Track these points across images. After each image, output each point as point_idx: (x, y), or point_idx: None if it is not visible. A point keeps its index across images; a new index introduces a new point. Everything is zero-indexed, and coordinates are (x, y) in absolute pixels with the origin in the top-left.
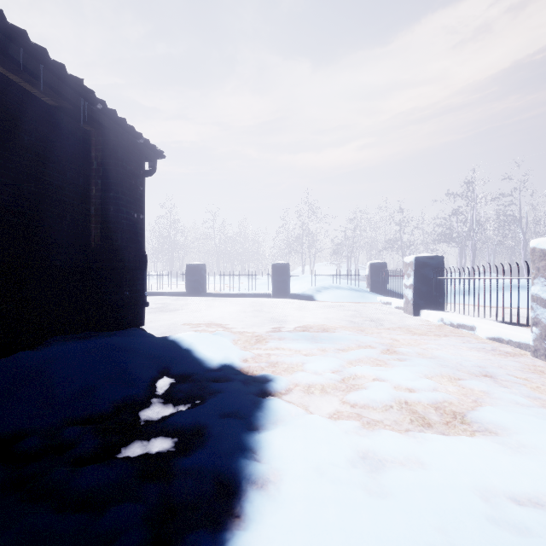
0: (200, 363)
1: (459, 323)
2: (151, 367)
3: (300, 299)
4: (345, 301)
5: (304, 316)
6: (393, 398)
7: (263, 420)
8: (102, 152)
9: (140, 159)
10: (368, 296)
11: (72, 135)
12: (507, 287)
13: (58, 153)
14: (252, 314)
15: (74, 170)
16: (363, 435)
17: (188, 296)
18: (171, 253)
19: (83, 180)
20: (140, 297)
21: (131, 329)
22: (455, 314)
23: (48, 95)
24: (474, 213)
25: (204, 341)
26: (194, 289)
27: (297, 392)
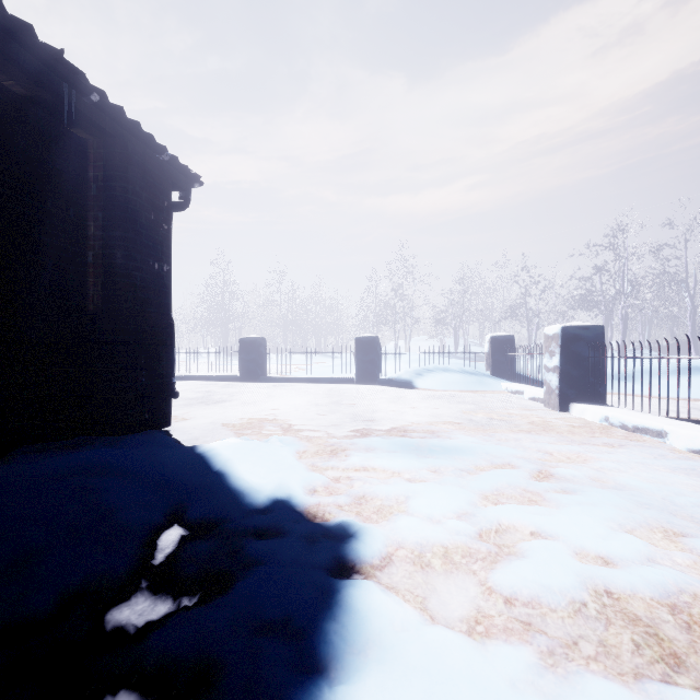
0: (238, 498)
1: (637, 426)
2: (154, 506)
3: (394, 385)
4: (456, 389)
5: (402, 412)
6: (582, 583)
7: (338, 645)
8: (104, 170)
9: (163, 185)
10: (488, 382)
11: (56, 143)
12: (684, 369)
13: (32, 169)
14: (328, 408)
15: (60, 196)
16: (550, 696)
17: (241, 381)
18: (225, 325)
19: (75, 212)
20: (163, 385)
21: (147, 433)
22: (627, 410)
23: (11, 77)
24: (625, 270)
25: (248, 458)
26: (251, 372)
27: (400, 561)
